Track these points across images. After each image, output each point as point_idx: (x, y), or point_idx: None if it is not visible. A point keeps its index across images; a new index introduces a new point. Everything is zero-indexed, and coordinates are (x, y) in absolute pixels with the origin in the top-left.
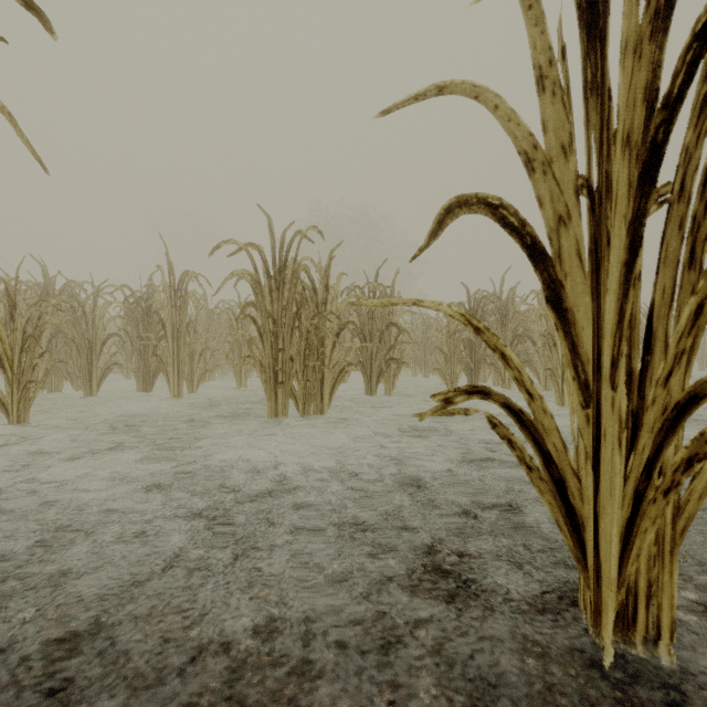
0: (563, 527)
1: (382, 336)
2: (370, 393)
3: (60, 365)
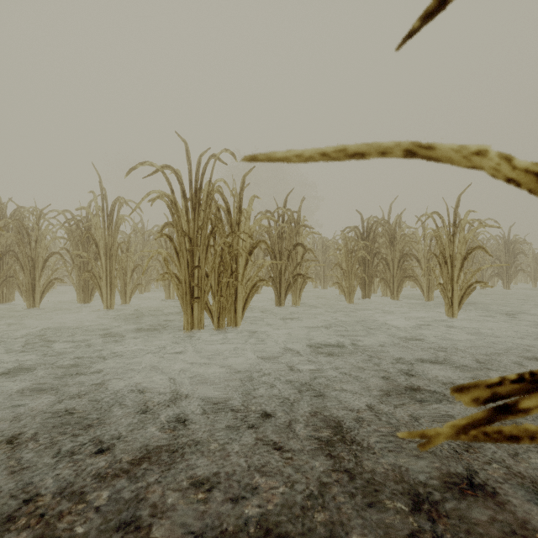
0: None
1: (290, 254)
2: (280, 304)
3: (10, 279)
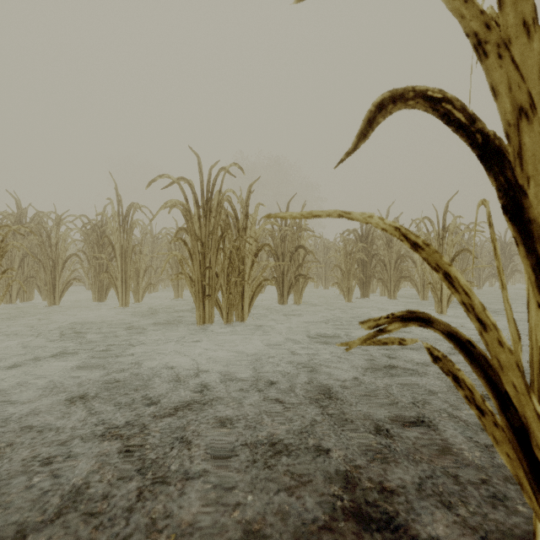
0: (526, 486)
1: (292, 256)
2: (282, 303)
3: (30, 279)
